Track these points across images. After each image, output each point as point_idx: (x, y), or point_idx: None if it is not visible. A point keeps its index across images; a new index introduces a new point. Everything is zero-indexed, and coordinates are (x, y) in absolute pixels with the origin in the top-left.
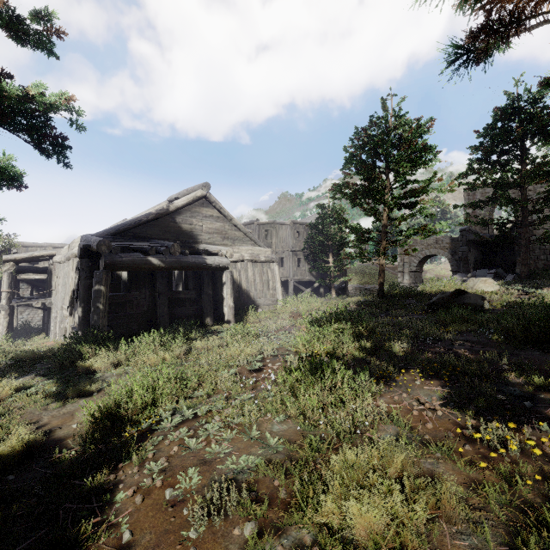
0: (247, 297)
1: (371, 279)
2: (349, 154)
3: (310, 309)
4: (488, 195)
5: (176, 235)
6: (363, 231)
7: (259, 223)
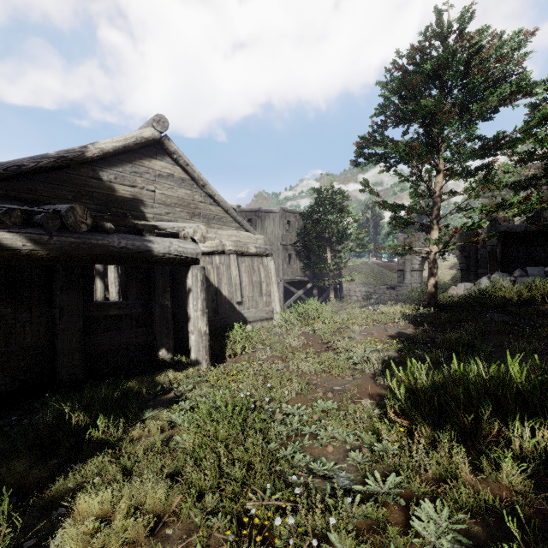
0: (230, 309)
1: (363, 279)
2: (396, 79)
3: (334, 330)
4: (545, 170)
5: (104, 202)
6: (404, 209)
7: (242, 210)
